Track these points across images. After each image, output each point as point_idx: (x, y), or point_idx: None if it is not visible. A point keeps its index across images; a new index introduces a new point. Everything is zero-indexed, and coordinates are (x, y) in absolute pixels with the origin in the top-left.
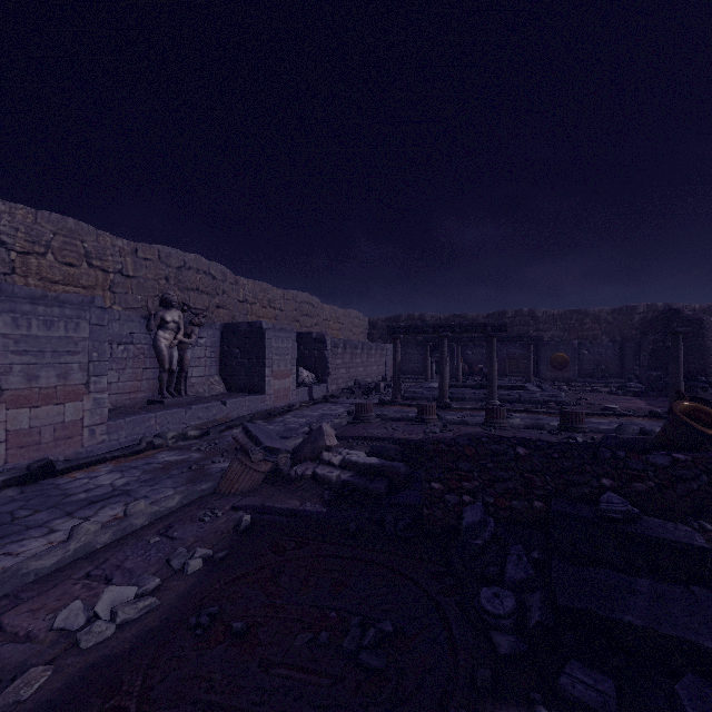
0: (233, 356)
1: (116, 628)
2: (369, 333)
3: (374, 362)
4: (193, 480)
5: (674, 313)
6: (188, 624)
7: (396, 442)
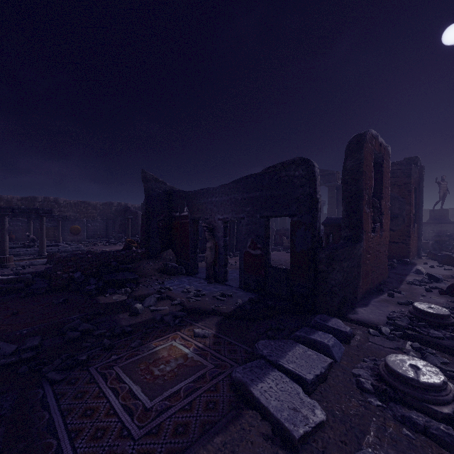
0: None
1: None
2: None
3: None
4: None
5: (128, 208)
6: None
7: None
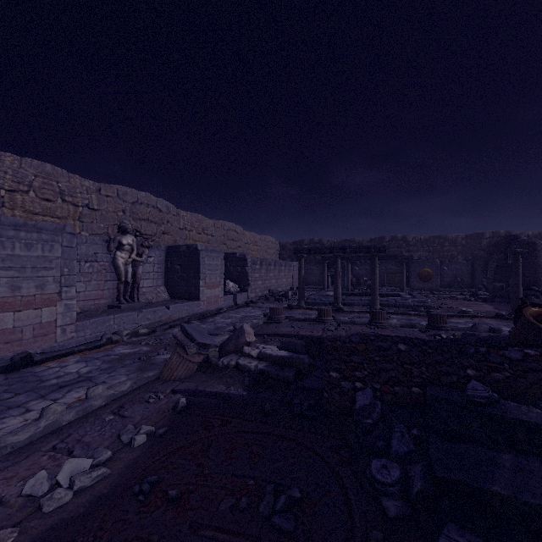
0: (175, 271)
1: (73, 494)
2: (280, 253)
3: (284, 275)
4: (141, 368)
5: (513, 238)
6: (132, 491)
7: (301, 338)
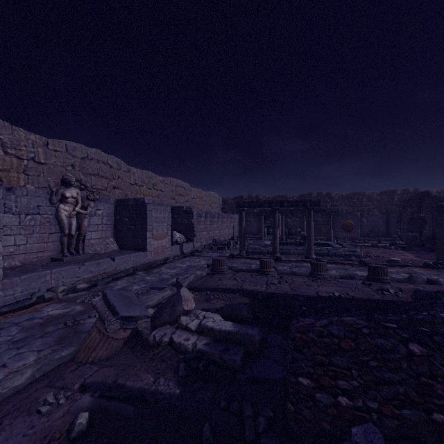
0: (123, 223)
1: None
2: (223, 207)
3: (226, 226)
4: (62, 339)
5: (426, 194)
6: None
7: (245, 294)
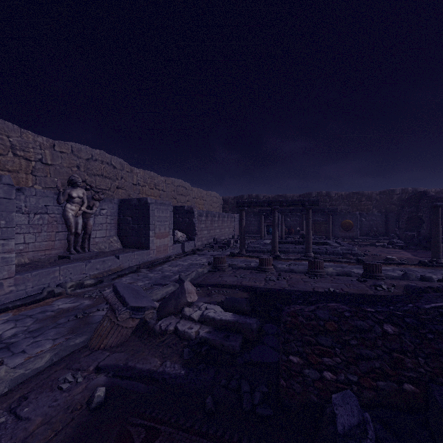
0: (126, 222)
1: None
2: (223, 206)
3: (226, 225)
4: (74, 329)
5: (423, 193)
6: None
7: (245, 289)
